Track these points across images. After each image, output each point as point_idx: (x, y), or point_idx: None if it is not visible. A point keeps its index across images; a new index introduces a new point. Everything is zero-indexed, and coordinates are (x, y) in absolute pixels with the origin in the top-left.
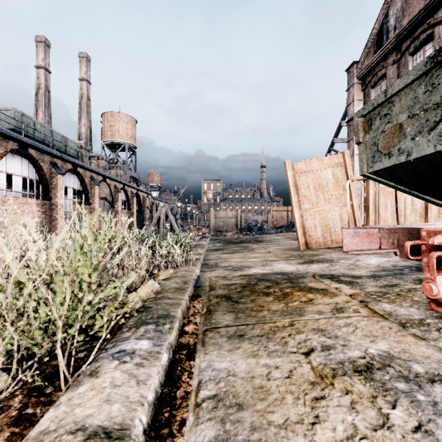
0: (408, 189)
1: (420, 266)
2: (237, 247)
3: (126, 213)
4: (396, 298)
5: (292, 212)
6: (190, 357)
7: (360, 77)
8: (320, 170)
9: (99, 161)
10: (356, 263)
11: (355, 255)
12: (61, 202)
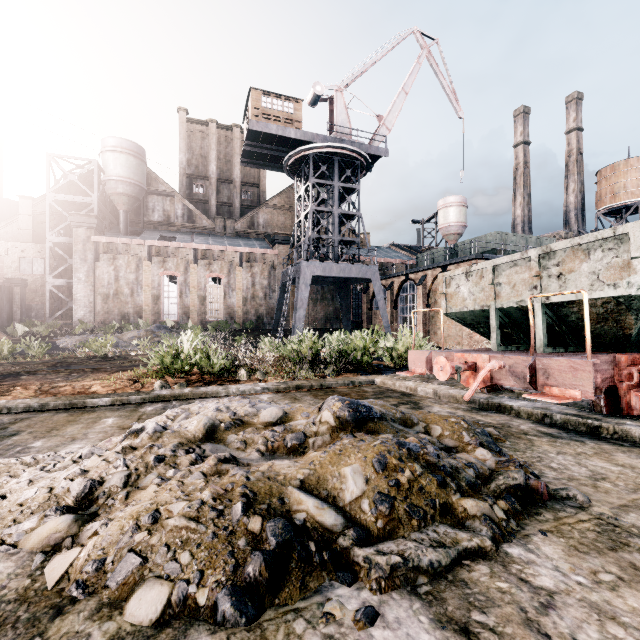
0: None
1: None
2: None
3: None
4: None
5: None
6: None
7: None
8: None
9: None
10: None
11: None
12: None
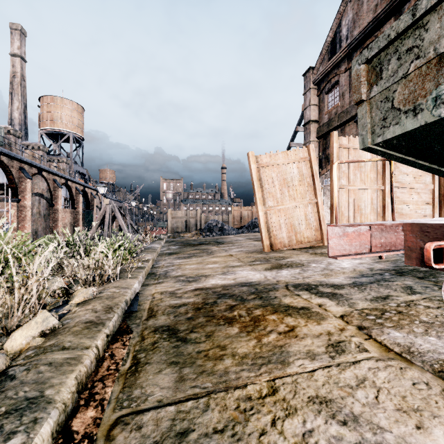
0: (436, 166)
1: (398, 269)
2: (194, 250)
3: (69, 213)
4: (400, 319)
5: (253, 212)
6: None
7: (315, 83)
8: (285, 164)
9: (35, 151)
10: (329, 267)
11: (324, 257)
12: None
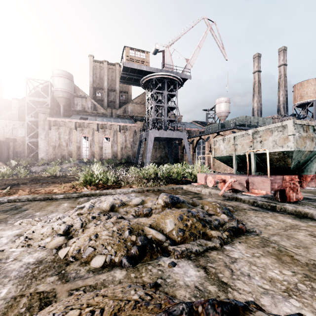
0: None
1: None
2: None
3: None
4: None
5: None
6: None
7: None
8: None
9: None
10: None
11: None
12: None
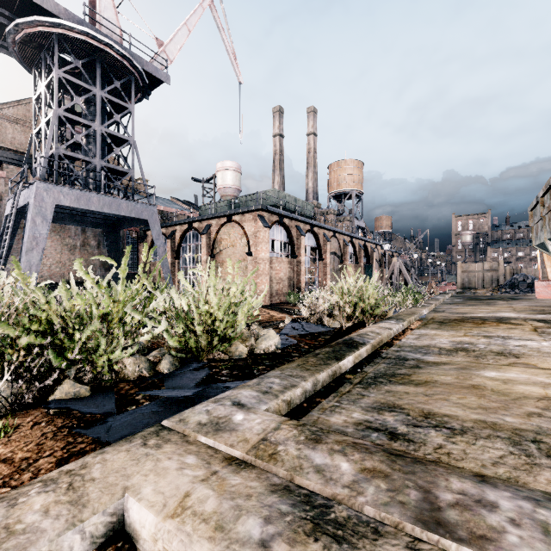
0: None
1: None
2: (477, 302)
3: (353, 267)
4: None
5: None
6: (411, 330)
7: None
8: None
9: (328, 216)
10: None
11: None
12: (303, 259)
